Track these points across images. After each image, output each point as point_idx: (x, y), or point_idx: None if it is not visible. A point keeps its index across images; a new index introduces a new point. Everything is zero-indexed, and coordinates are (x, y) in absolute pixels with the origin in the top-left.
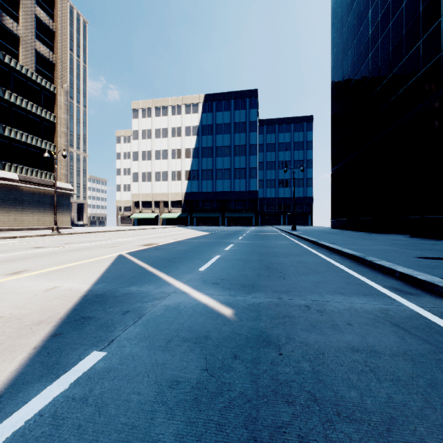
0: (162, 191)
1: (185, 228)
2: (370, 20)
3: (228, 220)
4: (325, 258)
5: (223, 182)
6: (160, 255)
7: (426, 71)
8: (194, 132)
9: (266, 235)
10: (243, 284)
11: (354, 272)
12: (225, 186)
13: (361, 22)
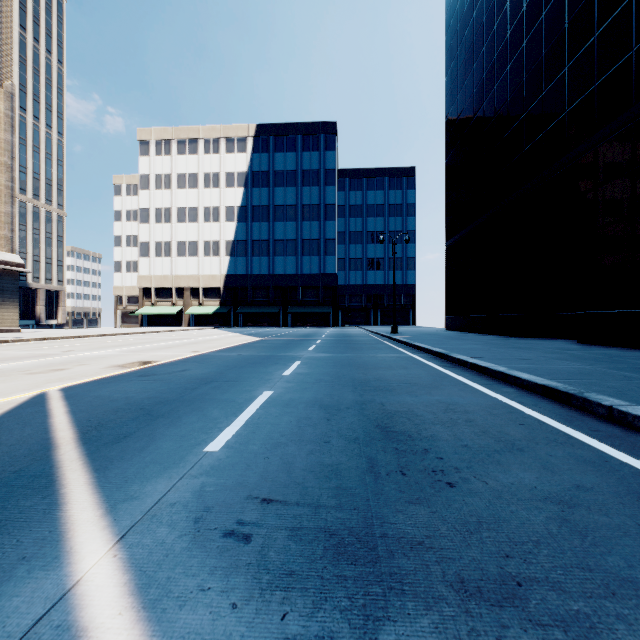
0: (188, 272)
1: (224, 331)
2: (510, 12)
3: (293, 318)
4: (491, 394)
5: (285, 260)
6: (136, 392)
7: (605, 82)
8: (239, 182)
9: (354, 342)
10: (334, 530)
11: (599, 442)
12: (289, 266)
13: (495, 17)
